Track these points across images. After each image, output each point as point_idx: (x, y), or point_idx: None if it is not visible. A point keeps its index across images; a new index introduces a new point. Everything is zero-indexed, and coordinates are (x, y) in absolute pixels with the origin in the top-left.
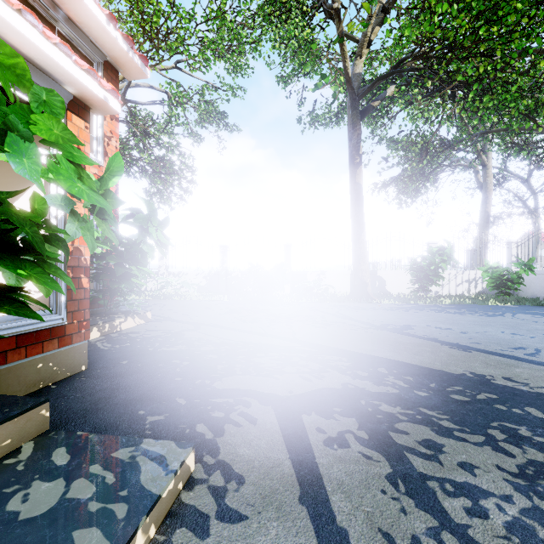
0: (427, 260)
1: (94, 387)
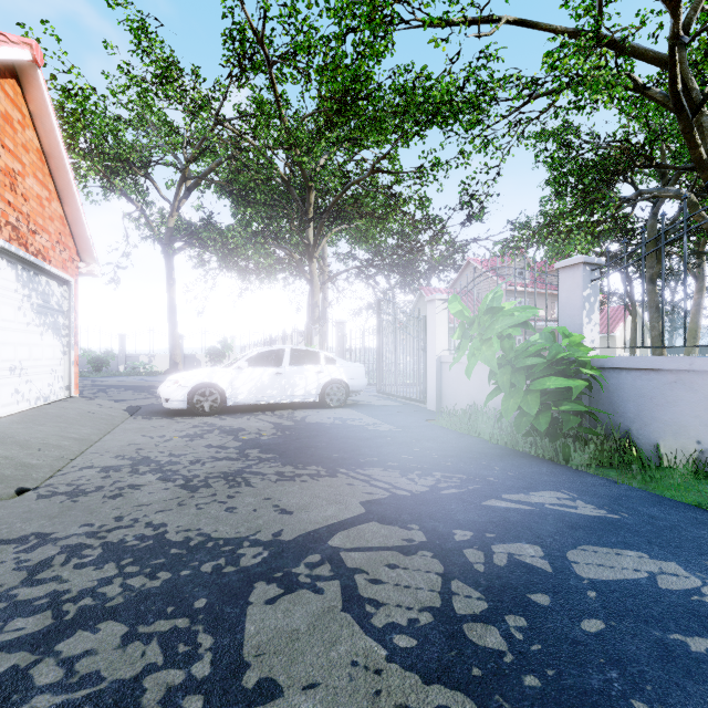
0: (217, 348)
1: None
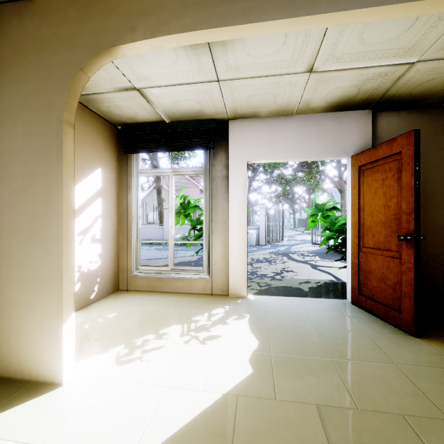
0: None
1: None
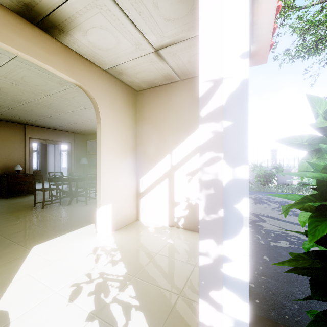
0: None
1: (292, 294)
